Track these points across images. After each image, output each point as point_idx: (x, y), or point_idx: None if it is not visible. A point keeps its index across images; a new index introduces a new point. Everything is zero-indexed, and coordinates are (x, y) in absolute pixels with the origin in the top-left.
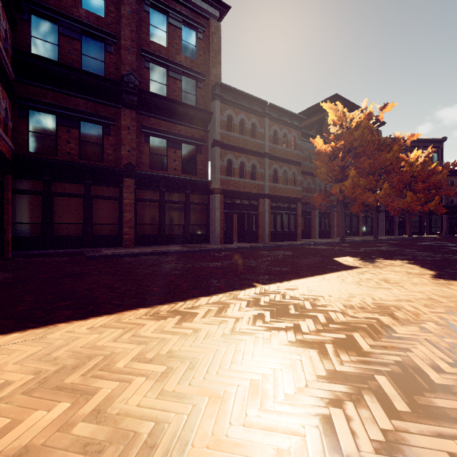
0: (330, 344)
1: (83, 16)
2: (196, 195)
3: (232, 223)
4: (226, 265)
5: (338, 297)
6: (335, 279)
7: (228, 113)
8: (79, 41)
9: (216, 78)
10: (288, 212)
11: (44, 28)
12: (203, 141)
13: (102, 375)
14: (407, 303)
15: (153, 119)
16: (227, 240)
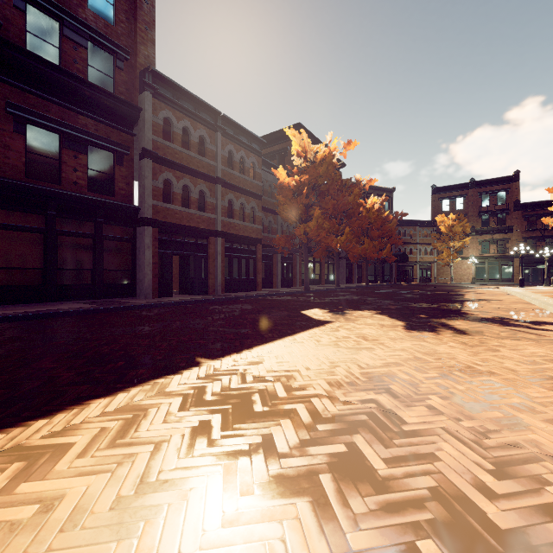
0: (328, 473)
1: None
2: (114, 226)
3: (171, 268)
4: (157, 329)
5: (318, 369)
6: (309, 340)
7: (165, 114)
8: None
9: (146, 62)
10: (247, 255)
11: None
12: (125, 148)
13: None
14: (397, 369)
15: (32, 97)
16: (164, 291)
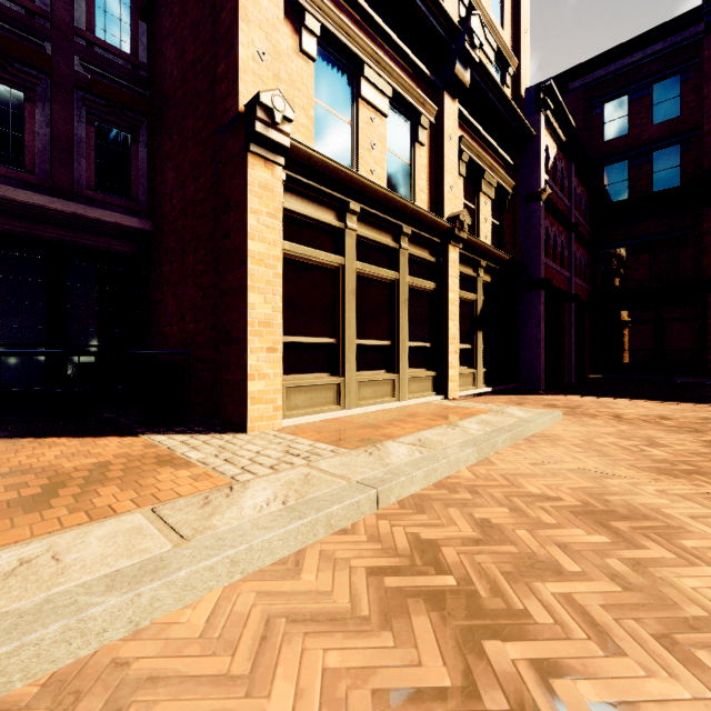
0: None
1: (653, 133)
2: None
3: None
4: None
5: None
6: None
7: None
8: (648, 163)
9: None
10: None
11: (614, 172)
12: None
13: (611, 404)
14: None
15: None
16: None
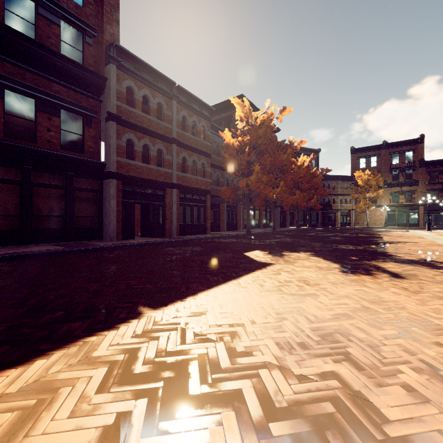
0: None
1: None
2: (84, 178)
3: (133, 214)
4: (111, 272)
5: (265, 322)
6: (253, 285)
7: (127, 84)
8: None
9: (111, 39)
10: (198, 204)
11: None
12: (93, 112)
13: None
14: (349, 322)
15: (10, 66)
16: (127, 235)
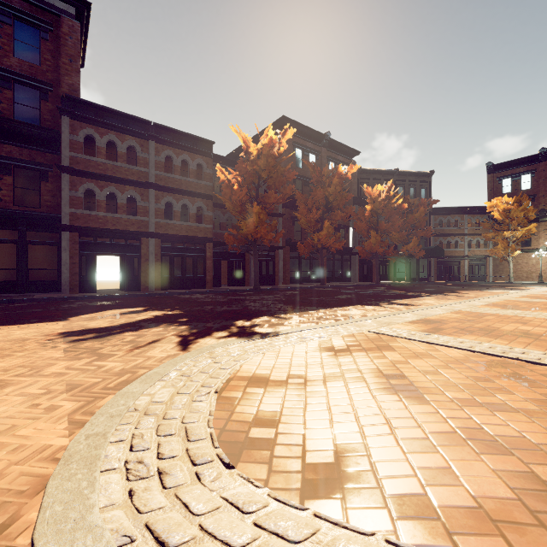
0: None
1: None
2: (39, 232)
3: (95, 267)
4: None
5: None
6: None
7: (86, 132)
8: None
9: (70, 90)
10: (193, 254)
11: None
12: (48, 166)
13: None
14: None
15: None
16: (87, 288)
